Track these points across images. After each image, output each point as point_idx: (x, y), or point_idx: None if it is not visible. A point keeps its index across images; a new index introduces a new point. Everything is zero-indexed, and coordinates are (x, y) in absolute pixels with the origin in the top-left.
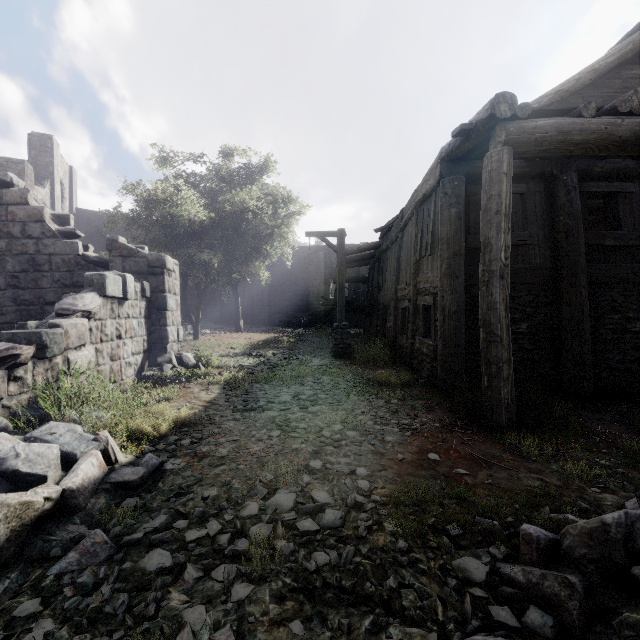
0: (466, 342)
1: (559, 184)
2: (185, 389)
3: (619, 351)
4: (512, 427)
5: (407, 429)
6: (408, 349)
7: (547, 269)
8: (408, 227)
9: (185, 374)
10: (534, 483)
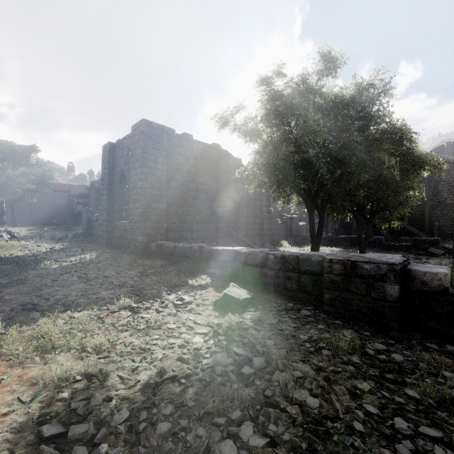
0: None
1: None
2: None
3: None
4: None
5: None
6: None
7: None
8: None
9: None
10: None
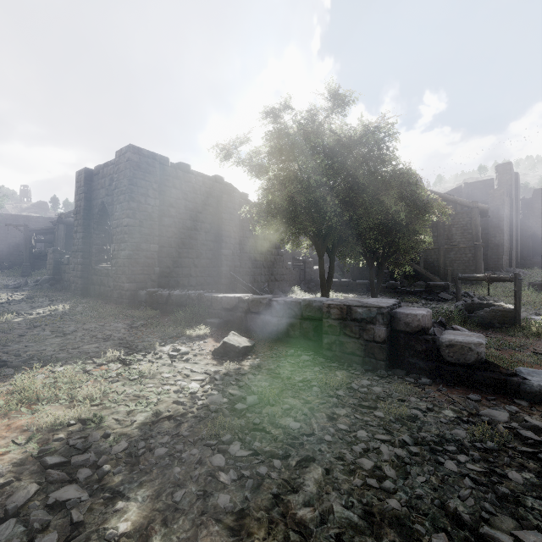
0: None
1: None
2: None
3: None
4: None
5: None
6: None
7: None
8: None
9: None
10: None
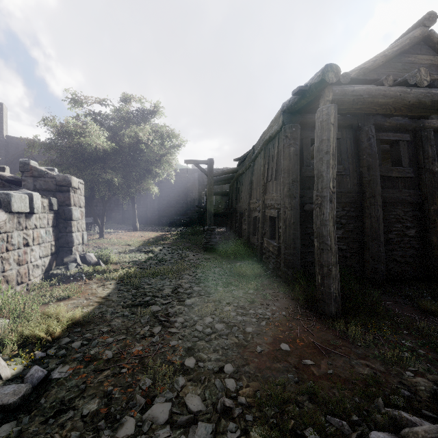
0: (301, 244)
1: (363, 133)
2: (85, 285)
3: (401, 249)
4: (339, 314)
5: (262, 318)
6: (258, 247)
7: (355, 192)
8: (258, 159)
9: (87, 271)
10: (364, 370)
